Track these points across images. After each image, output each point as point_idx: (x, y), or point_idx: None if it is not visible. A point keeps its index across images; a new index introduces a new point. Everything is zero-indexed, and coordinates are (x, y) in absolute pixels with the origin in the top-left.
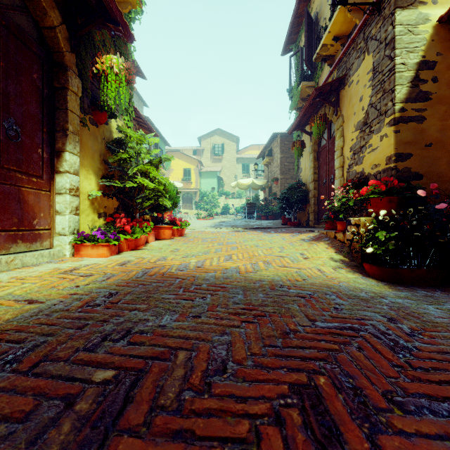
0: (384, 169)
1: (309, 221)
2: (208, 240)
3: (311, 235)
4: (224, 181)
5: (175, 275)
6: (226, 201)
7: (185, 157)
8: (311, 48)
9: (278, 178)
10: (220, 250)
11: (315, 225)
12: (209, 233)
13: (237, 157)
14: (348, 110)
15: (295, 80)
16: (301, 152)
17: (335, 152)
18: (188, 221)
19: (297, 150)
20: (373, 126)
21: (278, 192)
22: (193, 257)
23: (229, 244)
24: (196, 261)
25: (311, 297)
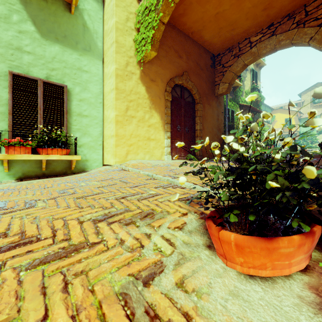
0: None
1: None
2: None
3: None
4: None
5: None
6: None
7: (286, 111)
8: None
9: None
10: None
11: None
12: None
13: None
14: None
15: None
16: None
17: None
18: None
19: None
20: None
21: None
22: None
23: None
24: None
25: None
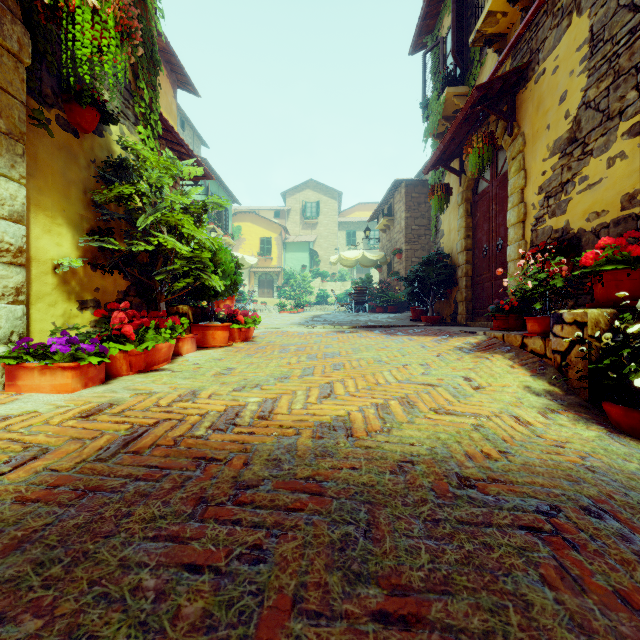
0: (618, 219)
1: (456, 316)
2: (291, 348)
3: (473, 340)
4: (320, 257)
5: (200, 448)
6: (322, 285)
7: (262, 221)
8: (462, 33)
9: (401, 249)
10: (311, 372)
11: (468, 321)
12: (295, 336)
13: (338, 222)
14: (534, 122)
15: (433, 90)
16: (445, 202)
17: (509, 197)
18: (265, 315)
19: (439, 199)
20: (591, 142)
21: (401, 270)
22: (255, 390)
23: (328, 357)
24: (260, 399)
25: (557, 529)
